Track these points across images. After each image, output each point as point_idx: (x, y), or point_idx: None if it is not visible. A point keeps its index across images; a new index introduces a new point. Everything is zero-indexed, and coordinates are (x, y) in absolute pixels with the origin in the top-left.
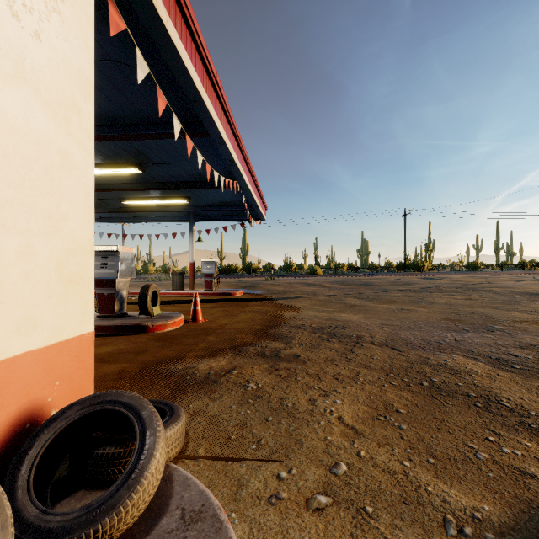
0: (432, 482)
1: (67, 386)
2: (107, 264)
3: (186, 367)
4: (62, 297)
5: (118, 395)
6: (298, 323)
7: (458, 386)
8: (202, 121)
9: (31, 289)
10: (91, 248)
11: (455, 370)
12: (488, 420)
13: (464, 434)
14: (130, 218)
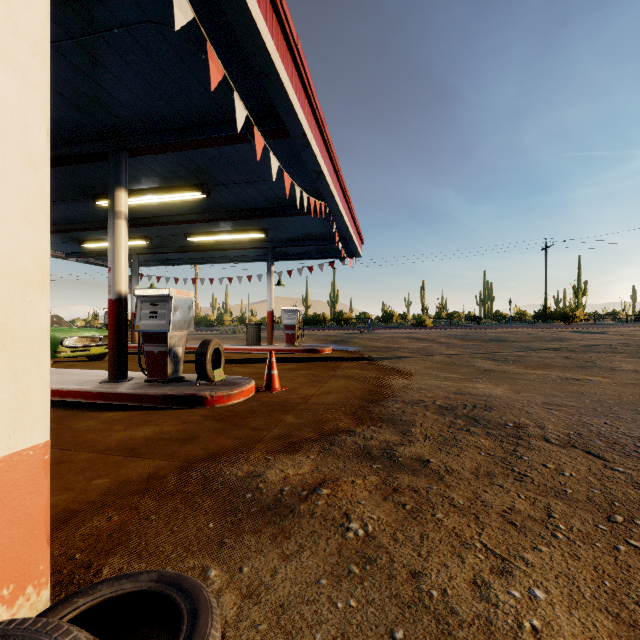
0: None
1: None
2: (157, 313)
3: (248, 473)
4: None
5: None
6: (414, 398)
7: None
8: (277, 110)
9: None
10: (41, 276)
11: None
12: None
13: None
14: (200, 259)
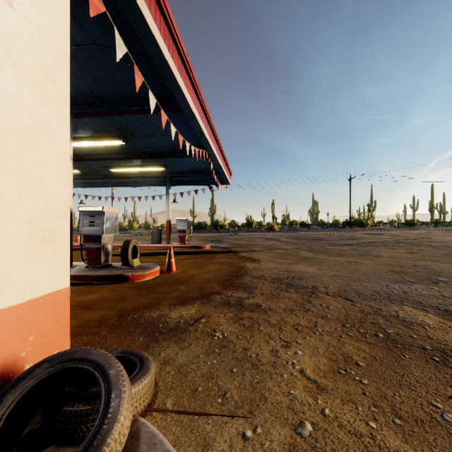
0: (402, 449)
1: (42, 341)
2: (94, 222)
3: (159, 315)
4: (37, 256)
5: (86, 352)
6: (259, 274)
7: (413, 338)
8: (175, 97)
9: (3, 249)
10: (67, 208)
11: (407, 322)
12: (448, 376)
13: (426, 391)
14: (117, 183)
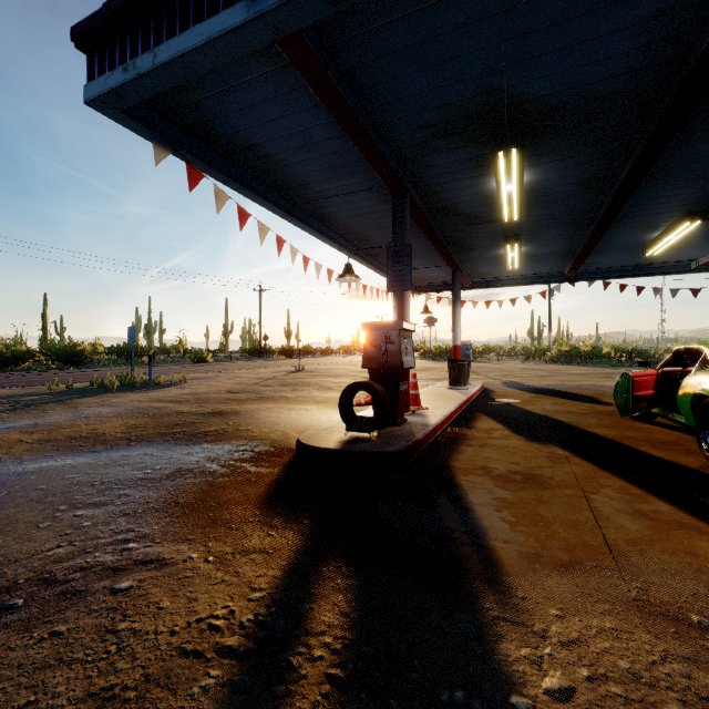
0: None
1: None
2: None
3: None
4: None
5: None
6: None
7: None
8: None
9: None
10: None
11: None
12: None
13: None
14: (335, 234)
